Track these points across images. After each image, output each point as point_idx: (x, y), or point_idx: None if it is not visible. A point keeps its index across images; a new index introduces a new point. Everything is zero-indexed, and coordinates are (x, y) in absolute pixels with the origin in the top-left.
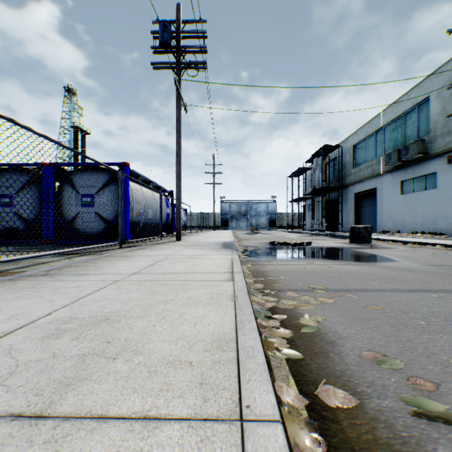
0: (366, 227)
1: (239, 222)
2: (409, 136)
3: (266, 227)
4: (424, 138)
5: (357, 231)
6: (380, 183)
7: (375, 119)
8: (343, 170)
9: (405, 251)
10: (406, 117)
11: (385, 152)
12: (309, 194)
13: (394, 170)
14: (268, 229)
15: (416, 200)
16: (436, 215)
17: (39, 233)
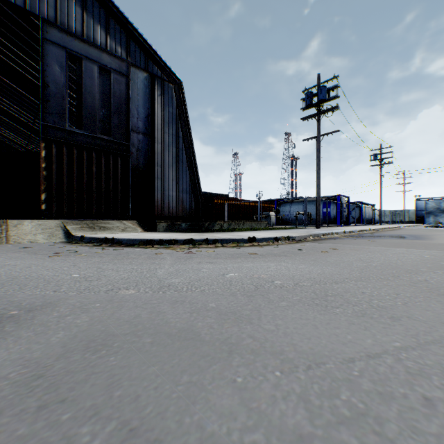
0: None
1: (437, 218)
2: None
3: None
4: None
5: None
6: None
7: None
8: None
9: None
10: None
11: None
12: None
13: None
14: None
15: None
16: None
17: None
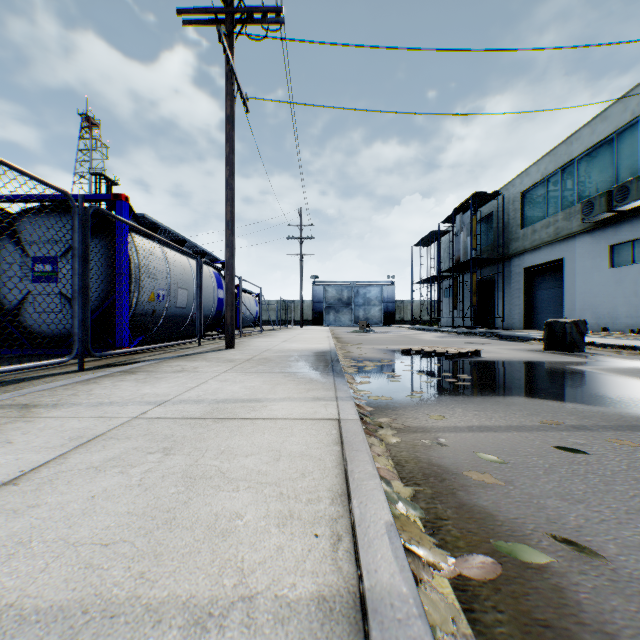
0: (577, 321)
1: (340, 315)
2: (627, 170)
3: (380, 322)
4: None
5: (559, 329)
6: (570, 250)
7: (561, 147)
8: (504, 232)
9: None
10: (620, 139)
11: (579, 200)
12: (448, 271)
13: (596, 228)
14: (383, 325)
15: (639, 276)
16: None
17: None
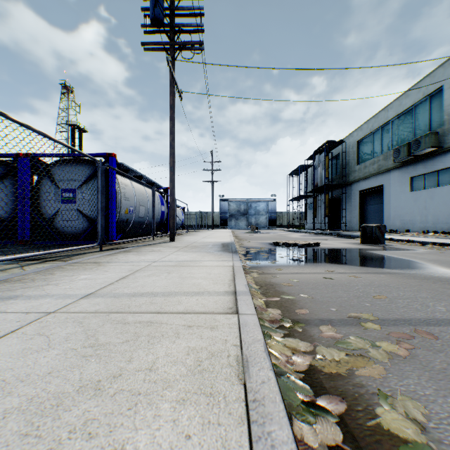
0: (379, 226)
1: (238, 221)
2: (420, 129)
3: (266, 226)
4: (437, 131)
5: (369, 230)
6: (387, 179)
7: (381, 113)
8: (347, 167)
9: (431, 254)
10: (416, 109)
11: (392, 147)
12: (311, 192)
13: (403, 166)
14: (268, 228)
15: (427, 197)
16: None
17: (15, 233)
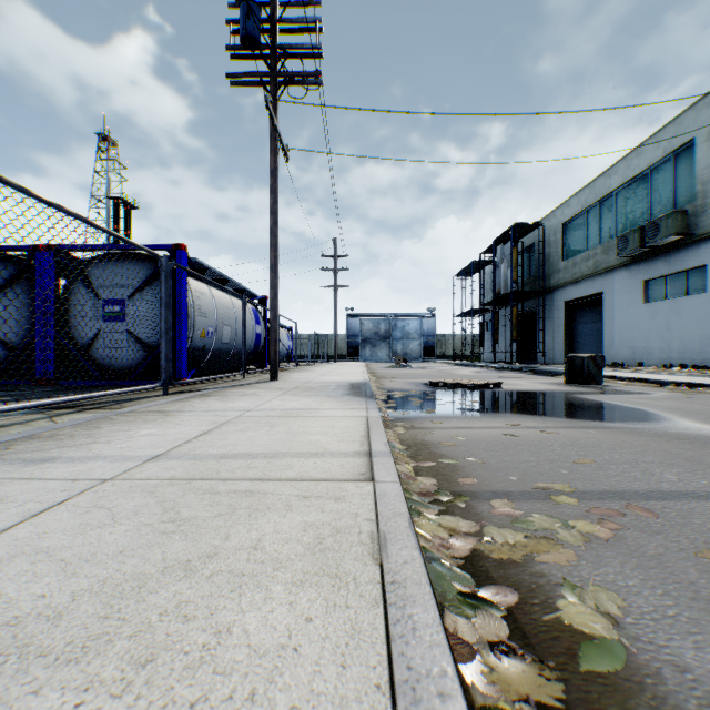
0: (595, 356)
1: (376, 349)
2: (660, 206)
3: (419, 357)
4: (686, 209)
5: (579, 363)
6: (608, 284)
7: (600, 180)
8: (546, 264)
9: (672, 400)
10: (653, 175)
11: (616, 234)
12: (490, 304)
13: (632, 263)
14: (423, 361)
15: (671, 312)
16: (707, 336)
17: (31, 367)
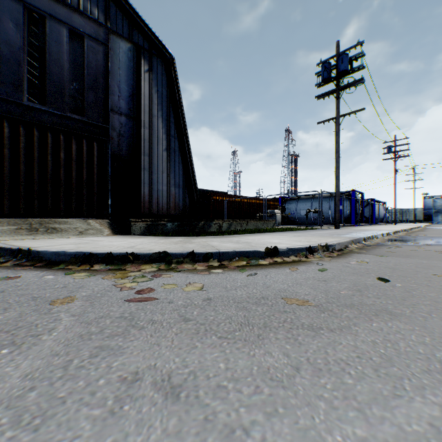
0: None
1: None
2: None
3: None
4: None
5: None
6: None
7: None
8: None
9: None
10: None
11: None
12: None
13: None
14: None
15: None
16: None
17: None
